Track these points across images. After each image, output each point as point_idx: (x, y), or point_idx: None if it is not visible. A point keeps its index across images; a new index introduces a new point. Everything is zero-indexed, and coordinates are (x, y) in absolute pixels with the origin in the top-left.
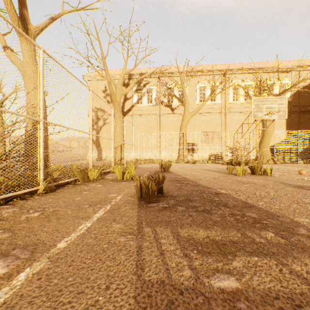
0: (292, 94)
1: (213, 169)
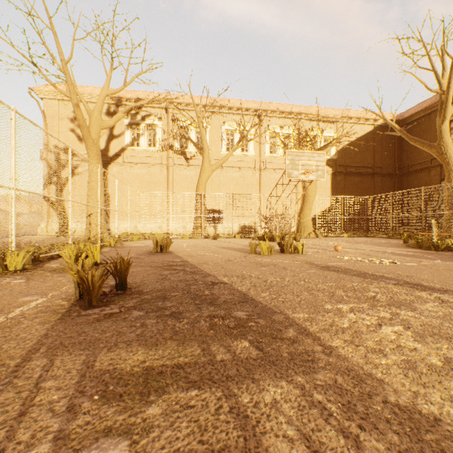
0: (337, 150)
1: (236, 247)
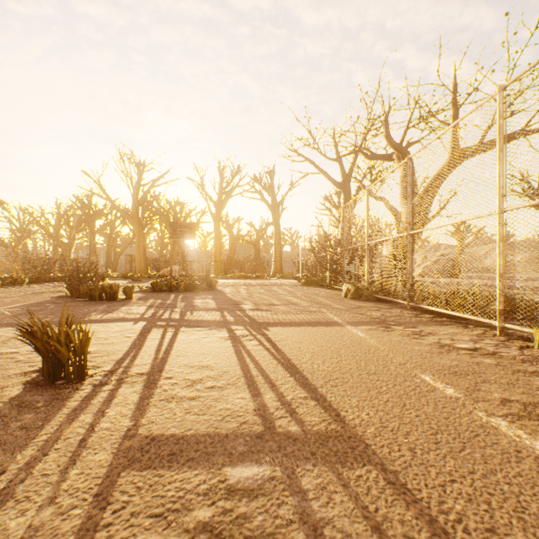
0: None
1: None
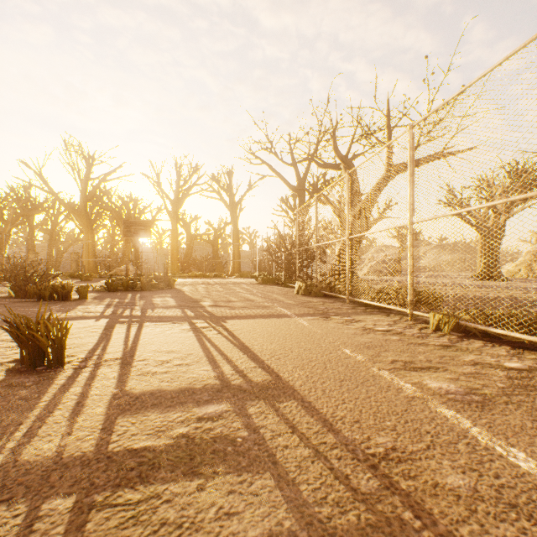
0: None
1: None
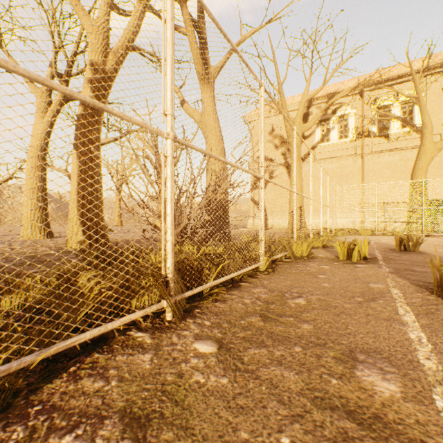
0: None
1: None
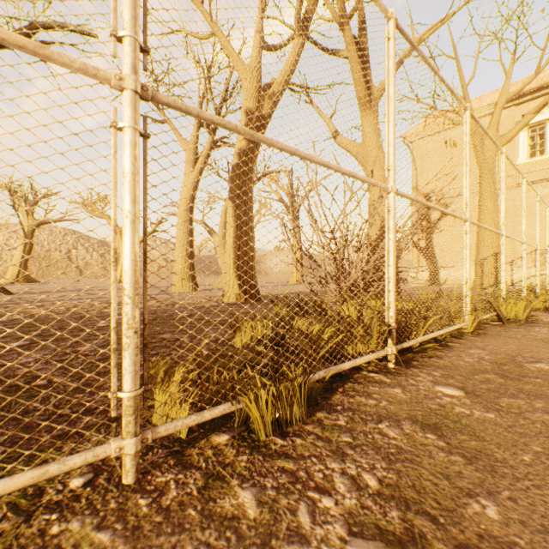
0: None
1: None
